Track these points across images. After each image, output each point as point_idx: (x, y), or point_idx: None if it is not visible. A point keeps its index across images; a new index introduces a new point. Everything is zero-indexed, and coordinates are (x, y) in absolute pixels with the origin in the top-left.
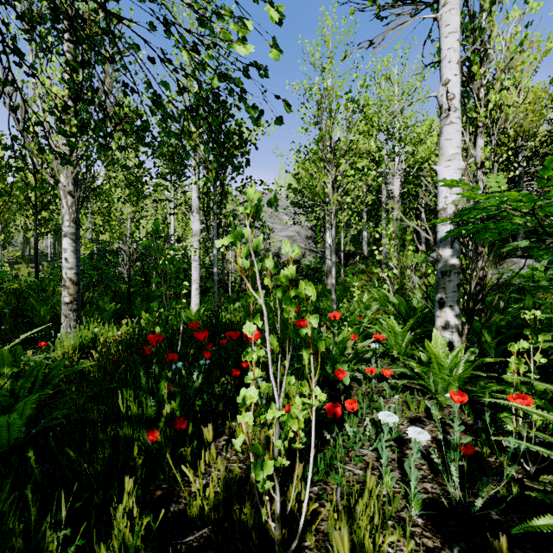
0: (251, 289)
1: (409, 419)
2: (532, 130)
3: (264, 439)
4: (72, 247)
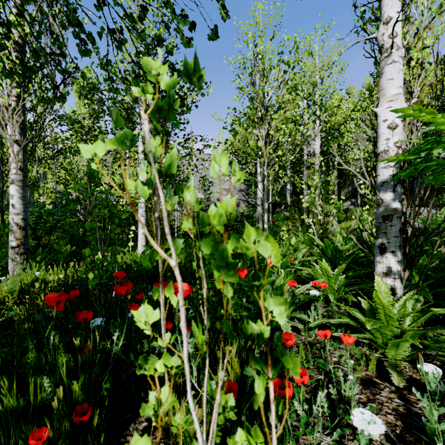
0: (151, 241)
1: (359, 380)
2: (428, 101)
3: (193, 433)
4: (19, 194)
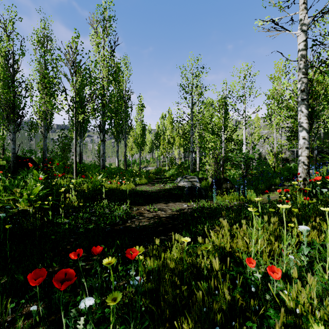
0: None
1: None
2: None
3: None
4: (198, 158)
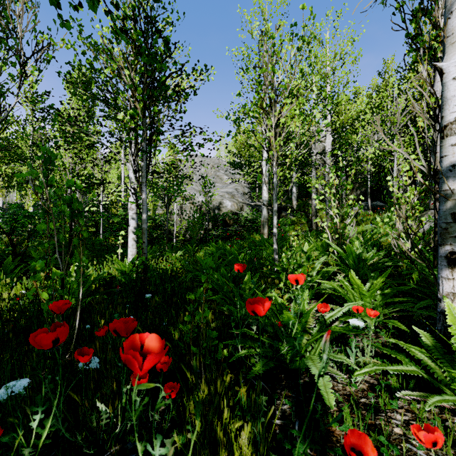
0: None
1: None
2: None
3: None
4: None
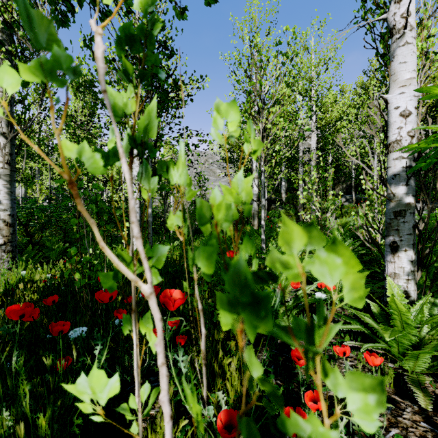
0: (105, 250)
1: None
2: None
3: None
4: (6, 189)
